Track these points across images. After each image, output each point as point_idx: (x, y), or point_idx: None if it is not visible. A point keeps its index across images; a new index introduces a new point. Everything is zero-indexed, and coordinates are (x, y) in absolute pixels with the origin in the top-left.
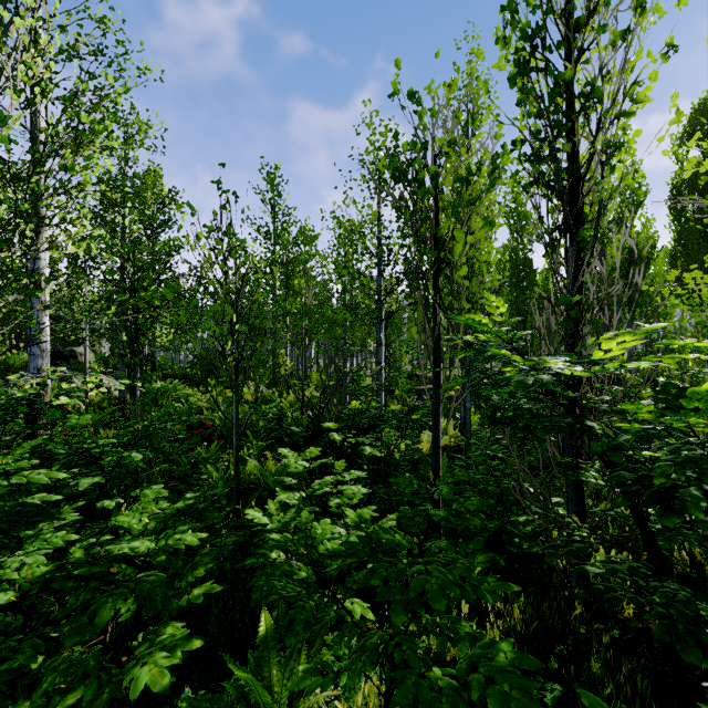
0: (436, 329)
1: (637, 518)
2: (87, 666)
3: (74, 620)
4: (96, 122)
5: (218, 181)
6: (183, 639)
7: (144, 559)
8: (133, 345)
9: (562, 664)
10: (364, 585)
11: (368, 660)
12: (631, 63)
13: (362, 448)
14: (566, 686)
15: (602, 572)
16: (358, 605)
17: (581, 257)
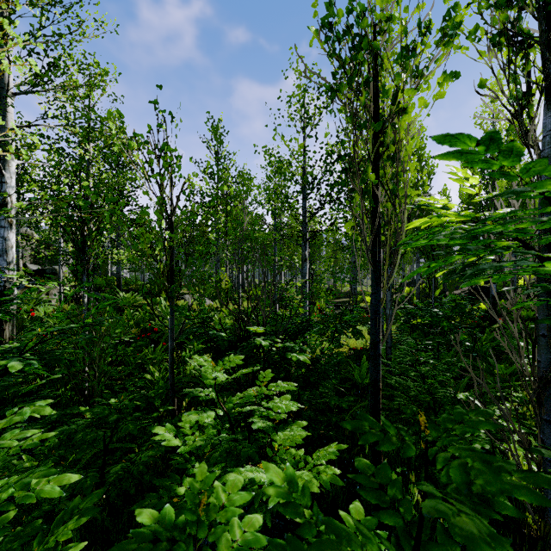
0: (376, 219)
1: None
2: None
3: None
4: None
5: (155, 101)
6: None
7: None
8: (80, 256)
9: None
10: None
11: None
12: None
13: (290, 355)
14: None
15: None
16: None
17: None
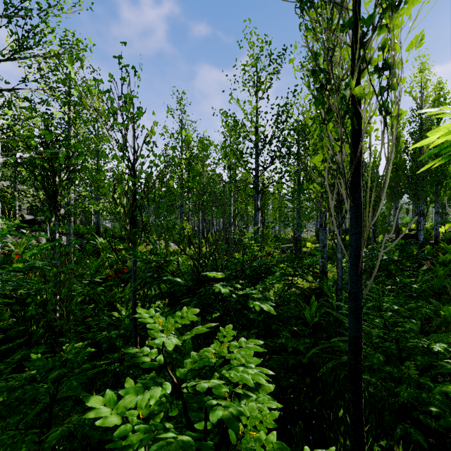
0: (358, 144)
1: None
2: None
3: None
4: None
5: (119, 56)
6: None
7: None
8: (52, 203)
9: None
10: None
11: None
12: None
13: (253, 303)
14: None
15: None
16: None
17: None
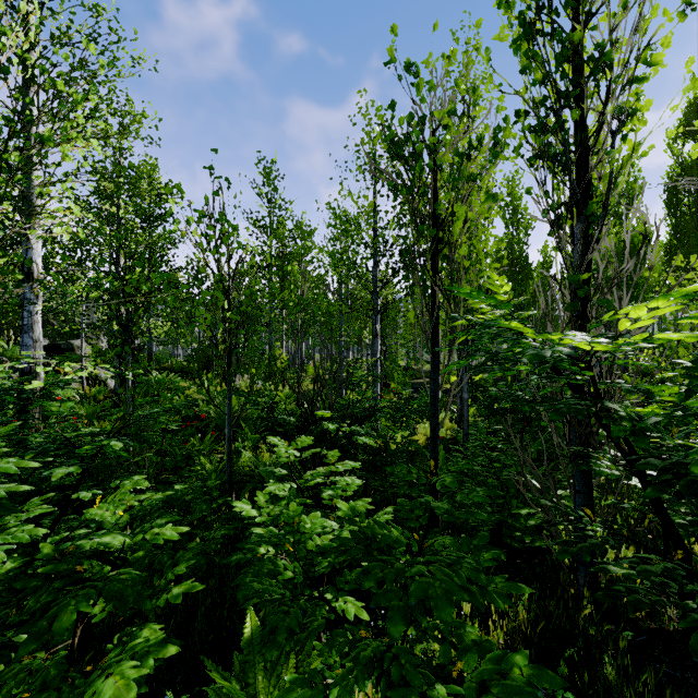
0: (434, 312)
1: (659, 511)
2: (47, 676)
3: (32, 624)
4: (77, 94)
5: (210, 167)
6: (156, 645)
7: (118, 555)
8: (124, 335)
9: (572, 668)
10: (357, 586)
11: (361, 676)
12: (645, 22)
13: (357, 438)
14: (578, 694)
15: (627, 573)
16: (352, 604)
17: (589, 233)
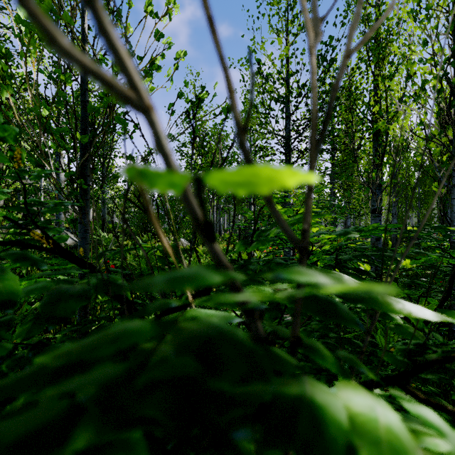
0: None
1: None
2: None
3: None
4: None
5: None
6: None
7: None
8: None
9: None
10: None
11: None
12: None
13: None
14: None
15: None
16: None
17: None
